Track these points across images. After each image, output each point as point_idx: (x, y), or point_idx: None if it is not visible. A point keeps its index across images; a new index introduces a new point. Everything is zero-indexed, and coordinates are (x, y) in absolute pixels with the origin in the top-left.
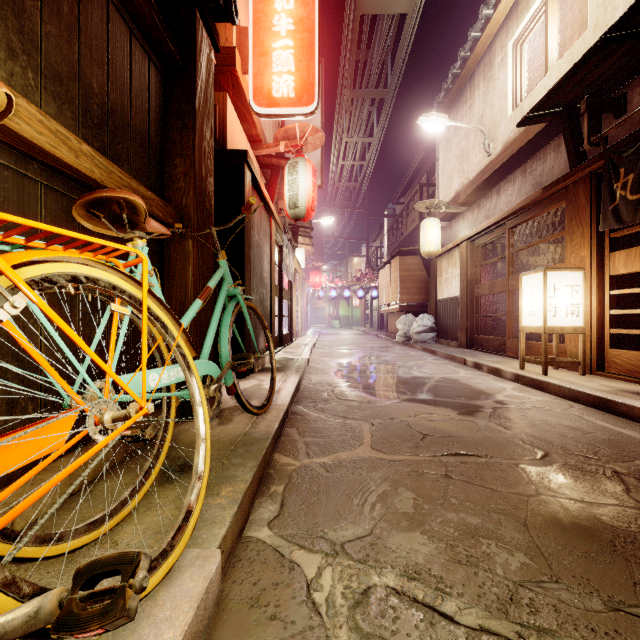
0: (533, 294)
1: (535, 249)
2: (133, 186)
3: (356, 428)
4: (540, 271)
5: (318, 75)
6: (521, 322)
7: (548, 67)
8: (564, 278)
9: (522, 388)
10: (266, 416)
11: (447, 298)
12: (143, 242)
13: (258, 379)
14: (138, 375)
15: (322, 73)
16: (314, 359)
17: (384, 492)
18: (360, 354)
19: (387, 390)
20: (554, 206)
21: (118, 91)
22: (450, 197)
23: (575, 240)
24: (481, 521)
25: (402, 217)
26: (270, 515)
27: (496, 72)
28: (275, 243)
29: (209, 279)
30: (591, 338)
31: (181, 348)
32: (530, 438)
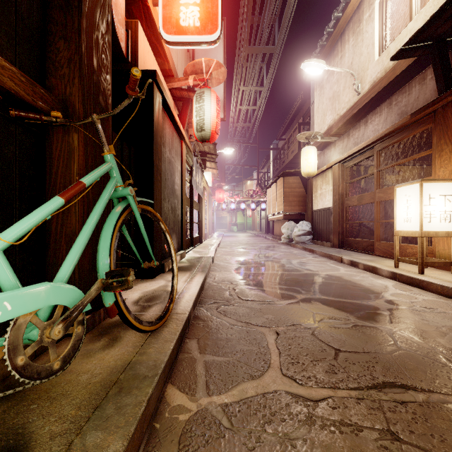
0: (408, 203)
1: (392, 170)
2: None
3: (260, 339)
4: (416, 182)
5: (221, 7)
6: (396, 227)
7: (413, 15)
8: (438, 188)
9: (402, 286)
10: (162, 332)
11: (321, 209)
12: None
13: (166, 279)
14: None
15: (224, 28)
16: (218, 257)
17: None
18: (254, 252)
19: (283, 288)
20: (421, 129)
21: None
22: (324, 130)
23: (444, 156)
24: None
25: (284, 149)
26: None
27: (364, 26)
28: (187, 164)
29: (104, 181)
30: None
31: None
32: None
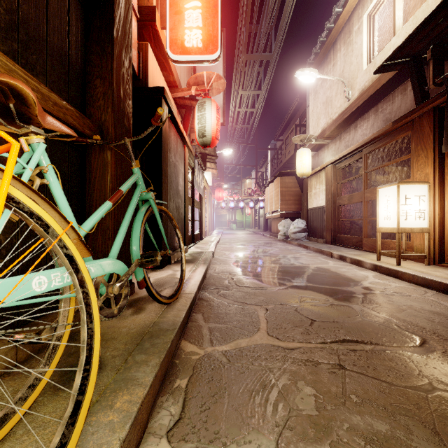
0: (388, 202)
1: (381, 171)
2: (42, 91)
3: (253, 313)
4: (394, 184)
5: (221, 30)
6: (378, 224)
7: (396, 30)
8: (413, 190)
9: (381, 276)
10: (175, 305)
11: (316, 207)
12: (39, 138)
13: (173, 269)
14: (15, 280)
15: (224, 39)
16: (218, 252)
17: (284, 387)
18: (252, 248)
19: (275, 278)
20: (402, 135)
21: (32, 4)
22: (318, 133)
23: (420, 160)
24: (389, 428)
25: (281, 149)
26: (170, 420)
27: (354, 38)
28: (189, 166)
29: None
30: (434, 237)
31: (67, 249)
32: (404, 323)
